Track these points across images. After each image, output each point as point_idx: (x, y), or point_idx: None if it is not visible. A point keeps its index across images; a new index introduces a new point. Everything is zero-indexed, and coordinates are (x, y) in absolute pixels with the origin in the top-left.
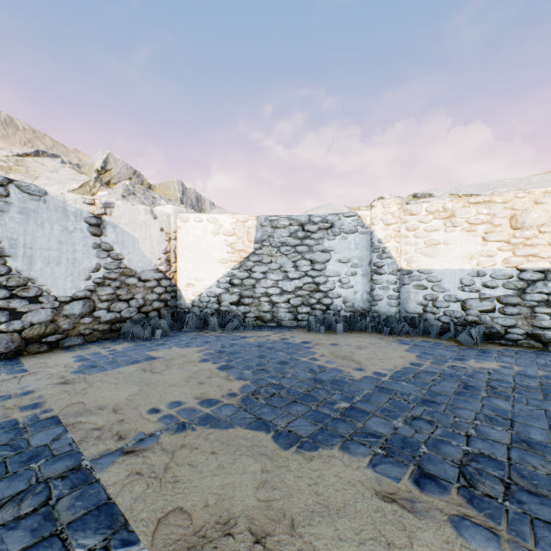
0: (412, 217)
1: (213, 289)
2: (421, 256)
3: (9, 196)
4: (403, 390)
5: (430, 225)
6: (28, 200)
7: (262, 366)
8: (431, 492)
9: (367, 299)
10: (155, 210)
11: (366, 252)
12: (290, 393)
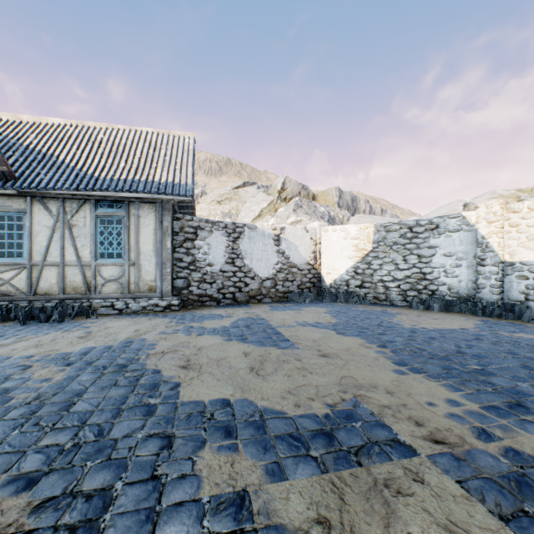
0: (514, 214)
1: (344, 276)
2: (523, 250)
3: (244, 232)
4: (425, 333)
5: (532, 221)
6: (251, 232)
7: (354, 317)
8: (380, 347)
9: (471, 287)
10: (307, 227)
11: (470, 247)
12: (357, 326)
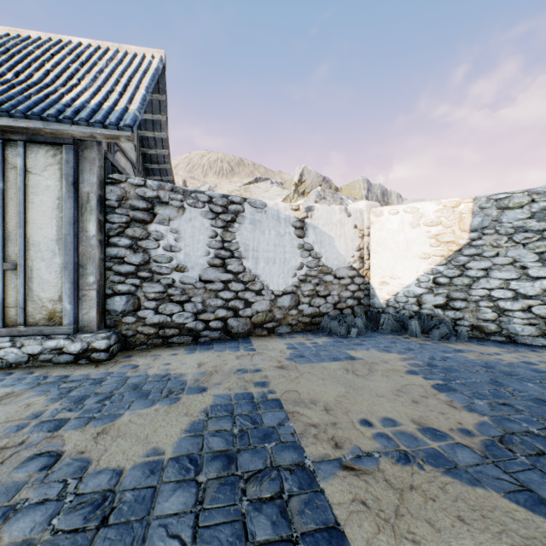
0: None
1: (412, 289)
2: None
3: (244, 212)
4: None
5: None
6: (255, 212)
7: (501, 398)
8: None
9: None
10: (348, 208)
11: None
12: None
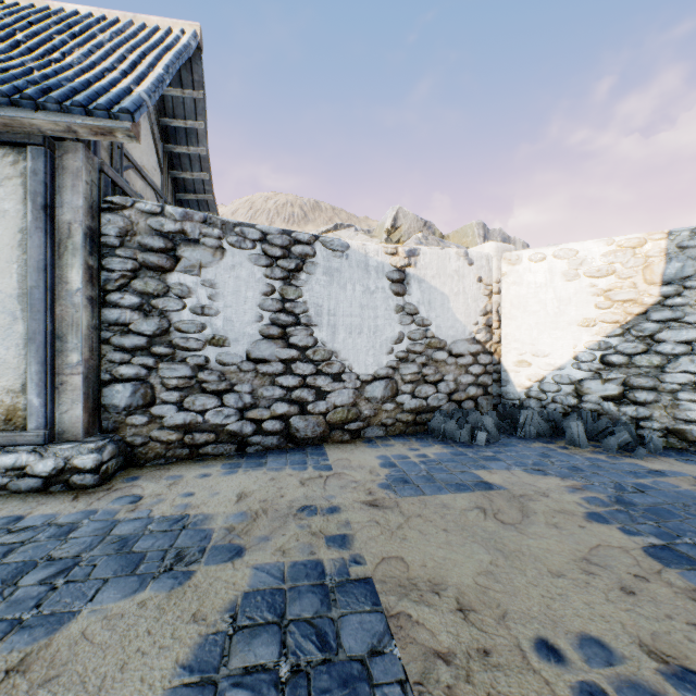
0: None
1: (566, 371)
2: None
3: (314, 256)
4: None
5: None
6: (332, 257)
7: None
8: None
9: None
10: (469, 252)
11: None
12: None
